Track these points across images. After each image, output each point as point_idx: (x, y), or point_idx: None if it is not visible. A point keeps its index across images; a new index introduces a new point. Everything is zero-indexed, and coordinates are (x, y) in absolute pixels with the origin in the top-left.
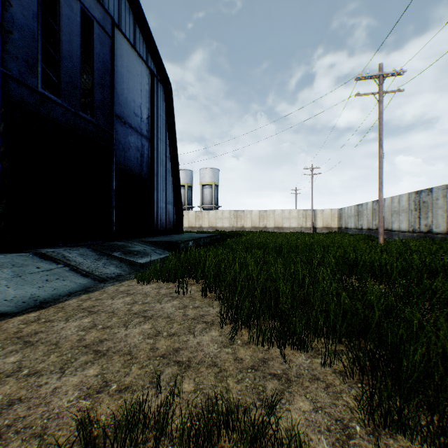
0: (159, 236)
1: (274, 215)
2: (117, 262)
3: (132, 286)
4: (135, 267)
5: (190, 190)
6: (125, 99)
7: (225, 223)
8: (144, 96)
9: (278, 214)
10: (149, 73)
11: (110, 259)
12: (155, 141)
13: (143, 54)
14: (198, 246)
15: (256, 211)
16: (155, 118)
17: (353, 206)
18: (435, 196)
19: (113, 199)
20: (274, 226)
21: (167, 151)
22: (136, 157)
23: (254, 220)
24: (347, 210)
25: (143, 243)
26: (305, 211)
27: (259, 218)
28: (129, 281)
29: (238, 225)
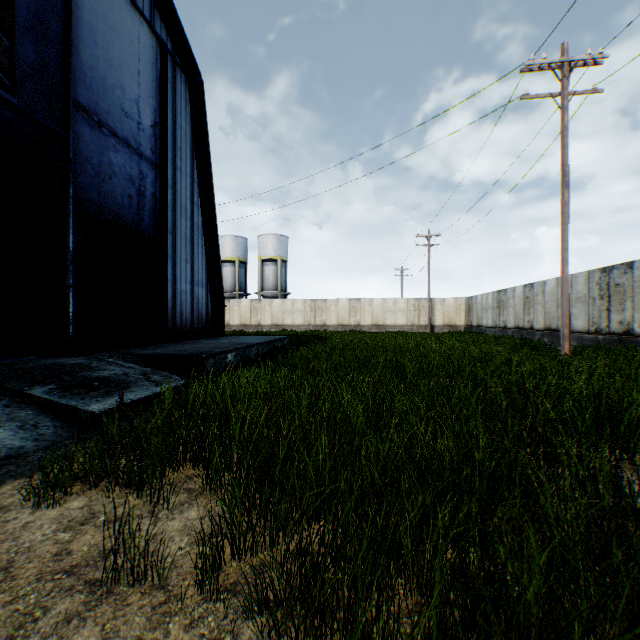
0: (176, 342)
1: (371, 306)
2: (33, 413)
3: (1, 514)
4: (80, 421)
5: (244, 268)
6: (102, 79)
7: (296, 319)
8: (146, 85)
9: (378, 305)
10: (157, 45)
11: (18, 404)
12: (170, 172)
13: (143, 6)
14: (246, 360)
15: (345, 301)
16: (170, 131)
17: (490, 293)
18: (639, 275)
19: (68, 270)
20: (371, 323)
21: (195, 193)
22: (127, 194)
23: (341, 315)
24: (481, 299)
25: (129, 360)
26: (418, 301)
27: (349, 310)
28: (20, 481)
29: (317, 321)
